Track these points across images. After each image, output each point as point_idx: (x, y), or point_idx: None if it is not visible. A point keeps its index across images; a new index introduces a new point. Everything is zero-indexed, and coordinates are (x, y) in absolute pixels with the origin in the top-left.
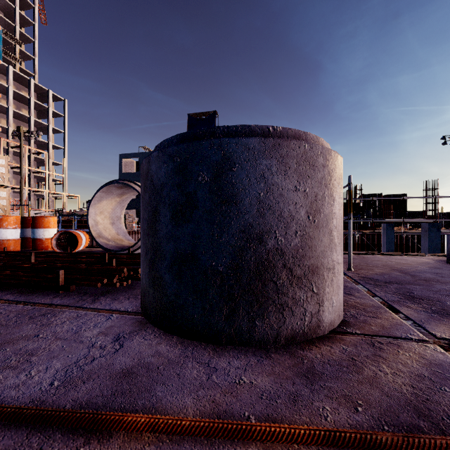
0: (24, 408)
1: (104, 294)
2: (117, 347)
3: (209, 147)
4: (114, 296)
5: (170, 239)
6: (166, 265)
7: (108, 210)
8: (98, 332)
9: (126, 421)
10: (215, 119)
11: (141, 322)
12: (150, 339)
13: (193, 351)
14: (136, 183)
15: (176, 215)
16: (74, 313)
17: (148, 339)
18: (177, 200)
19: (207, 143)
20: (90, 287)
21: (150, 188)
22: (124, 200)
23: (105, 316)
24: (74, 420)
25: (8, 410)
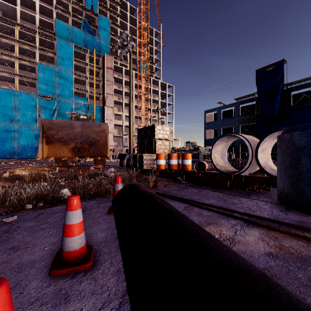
0: (272, 219)
1: (249, 194)
2: (285, 213)
3: None
4: (256, 195)
5: (309, 172)
6: (307, 183)
7: (219, 150)
8: (268, 207)
9: None
10: (283, 66)
11: (286, 208)
12: (300, 214)
13: None
14: (240, 134)
15: None
16: (246, 199)
17: (298, 214)
18: None
19: None
20: (237, 190)
21: (293, 147)
22: (228, 144)
23: (263, 202)
24: (295, 226)
25: (267, 218)
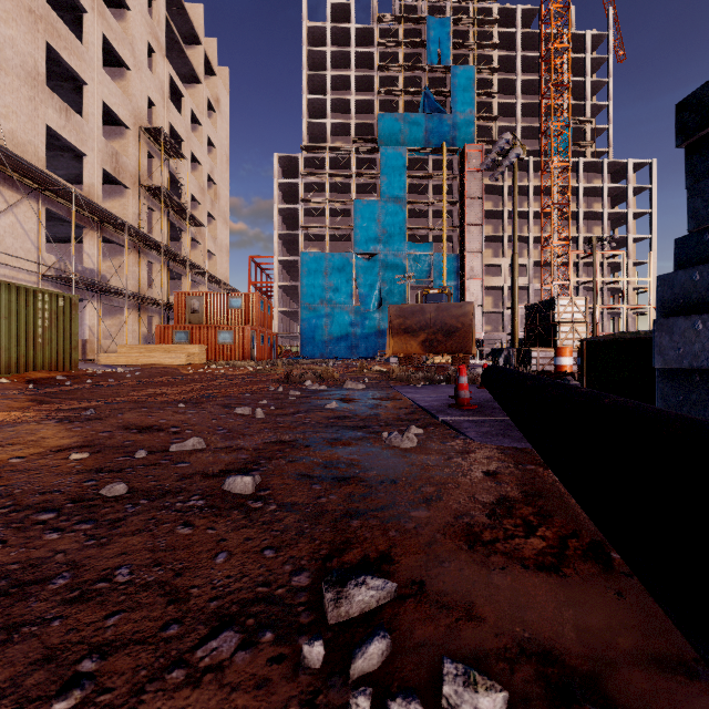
0: None
1: None
2: None
3: None
4: None
5: None
6: None
7: None
8: None
9: None
10: None
11: None
12: None
13: None
14: None
15: None
16: None
17: None
18: None
19: None
20: None
21: None
22: None
23: None
24: None
25: None
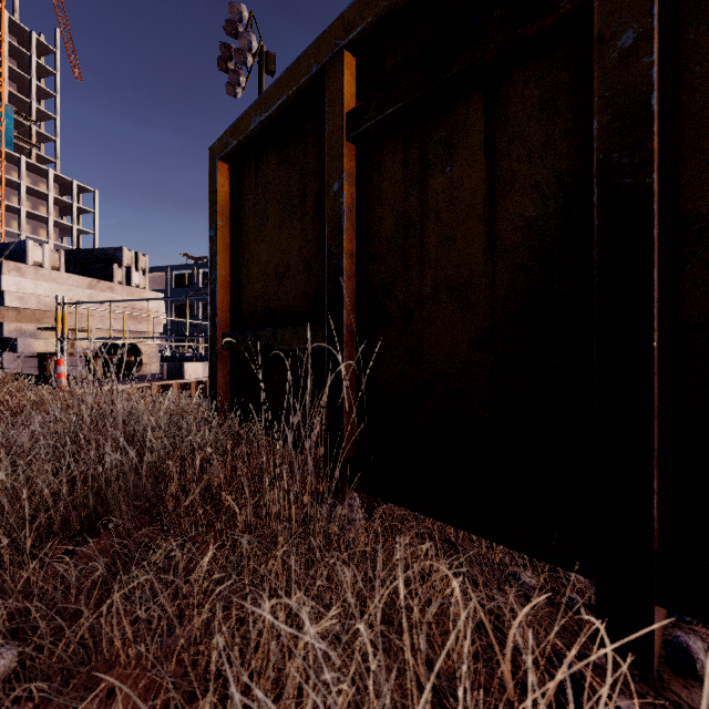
0: None
1: None
2: None
3: None
4: None
5: None
6: None
7: None
8: None
9: None
10: None
11: None
12: None
13: None
14: None
15: None
16: None
17: None
18: None
19: None
20: None
21: None
22: None
23: None
24: None
25: None
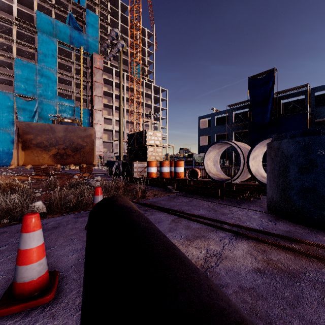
0: (261, 230)
1: (240, 203)
2: (274, 223)
3: (324, 138)
4: (247, 204)
5: (297, 180)
6: (295, 192)
7: (212, 157)
8: (257, 217)
9: (305, 241)
10: (274, 74)
11: (275, 217)
12: (288, 224)
13: (317, 232)
14: (232, 141)
15: (301, 169)
16: (237, 208)
17: (286, 224)
18: (302, 162)
19: (324, 136)
20: (229, 199)
21: (281, 155)
22: (220, 151)
23: (253, 212)
24: (283, 237)
25: (257, 229)
